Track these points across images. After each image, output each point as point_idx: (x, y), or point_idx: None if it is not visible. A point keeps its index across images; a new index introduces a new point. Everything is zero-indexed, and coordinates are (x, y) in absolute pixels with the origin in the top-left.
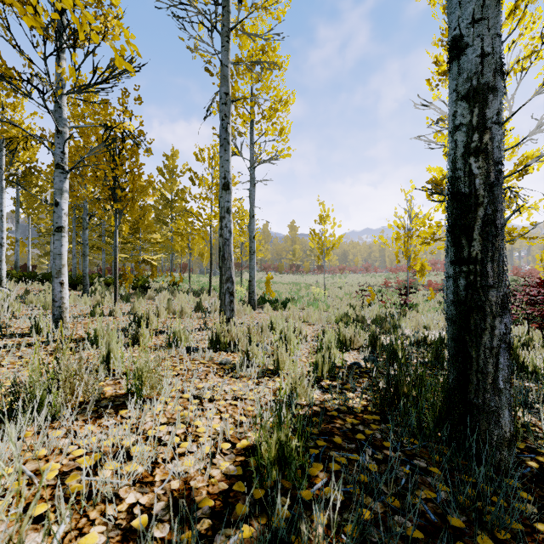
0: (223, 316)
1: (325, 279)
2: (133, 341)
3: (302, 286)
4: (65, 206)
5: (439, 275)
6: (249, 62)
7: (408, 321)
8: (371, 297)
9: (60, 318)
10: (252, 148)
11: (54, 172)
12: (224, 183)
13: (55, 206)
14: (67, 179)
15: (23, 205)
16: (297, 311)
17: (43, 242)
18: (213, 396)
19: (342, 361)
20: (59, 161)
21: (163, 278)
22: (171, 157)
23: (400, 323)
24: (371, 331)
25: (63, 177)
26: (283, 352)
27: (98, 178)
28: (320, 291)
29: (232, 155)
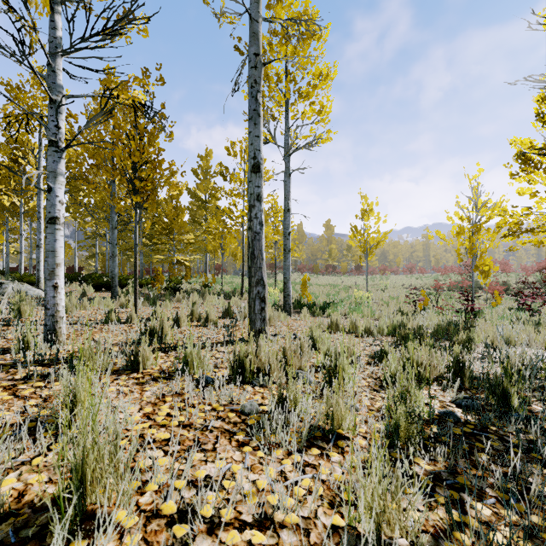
0: (252, 327)
1: (364, 280)
2: (131, 364)
3: (340, 288)
4: (60, 193)
5: (499, 277)
6: (284, 19)
7: (480, 334)
8: (424, 301)
9: (53, 329)
10: (286, 131)
11: (47, 150)
12: (254, 164)
13: (48, 193)
14: (62, 159)
15: (70, 209)
16: (341, 320)
17: (89, 245)
18: (219, 510)
19: (428, 411)
20: (53, 136)
21: (197, 279)
22: (205, 158)
23: (471, 336)
24: (455, 356)
25: (57, 156)
26: (339, 400)
27: (114, 167)
28: (363, 295)
29: (265, 144)
